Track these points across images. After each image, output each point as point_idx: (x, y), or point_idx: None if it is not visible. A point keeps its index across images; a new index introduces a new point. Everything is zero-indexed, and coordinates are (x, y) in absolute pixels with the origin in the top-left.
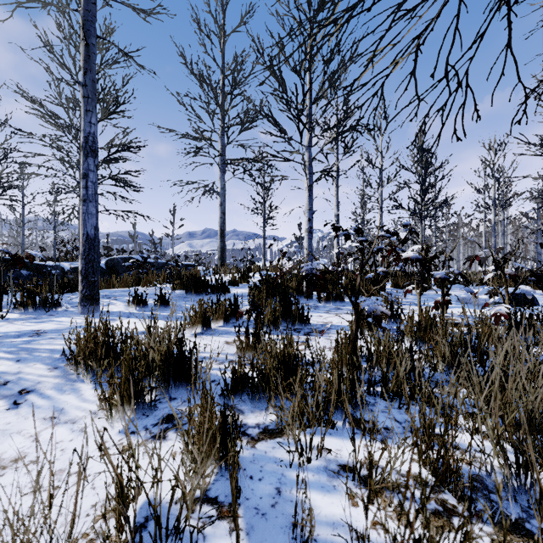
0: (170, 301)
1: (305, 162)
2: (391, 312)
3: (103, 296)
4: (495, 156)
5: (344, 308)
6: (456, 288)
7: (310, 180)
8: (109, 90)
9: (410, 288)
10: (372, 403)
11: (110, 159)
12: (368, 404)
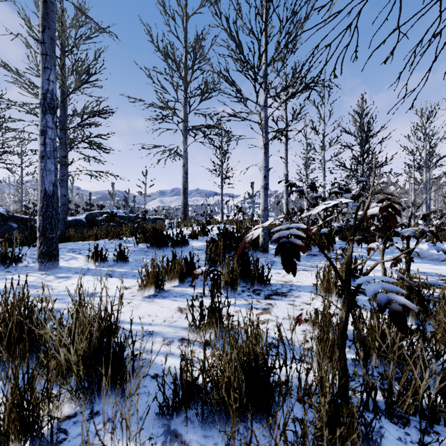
0: (128, 257)
1: (262, 119)
2: (354, 271)
3: (69, 250)
4: (426, 122)
5: (300, 263)
6: (398, 240)
7: (266, 138)
8: (82, 62)
9: (373, 246)
10: (376, 429)
11: (83, 124)
12: (379, 443)
